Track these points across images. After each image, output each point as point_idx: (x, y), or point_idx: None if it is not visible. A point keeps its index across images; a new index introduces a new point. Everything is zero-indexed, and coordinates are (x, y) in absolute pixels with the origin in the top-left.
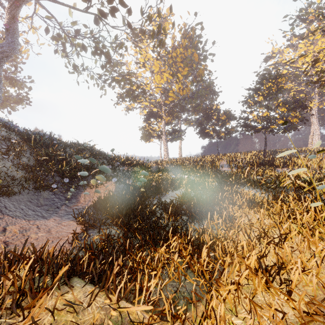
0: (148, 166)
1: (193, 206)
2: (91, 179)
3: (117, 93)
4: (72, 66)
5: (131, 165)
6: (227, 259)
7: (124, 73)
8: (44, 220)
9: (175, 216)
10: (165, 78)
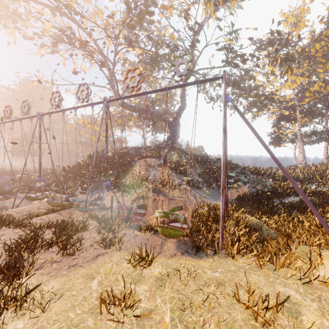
0: (275, 175)
1: (304, 206)
2: (232, 183)
3: (244, 105)
4: (209, 98)
5: (259, 174)
6: (305, 222)
7: (251, 88)
8: (215, 201)
9: (289, 209)
10: (299, 81)
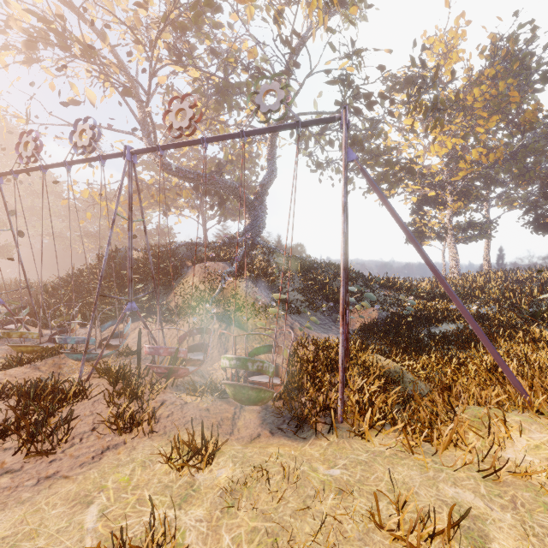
0: (417, 290)
1: (465, 339)
2: (351, 304)
3: None
4: (315, 164)
5: (394, 289)
6: (469, 365)
7: (380, 152)
8: (326, 335)
9: (442, 344)
10: (450, 144)
